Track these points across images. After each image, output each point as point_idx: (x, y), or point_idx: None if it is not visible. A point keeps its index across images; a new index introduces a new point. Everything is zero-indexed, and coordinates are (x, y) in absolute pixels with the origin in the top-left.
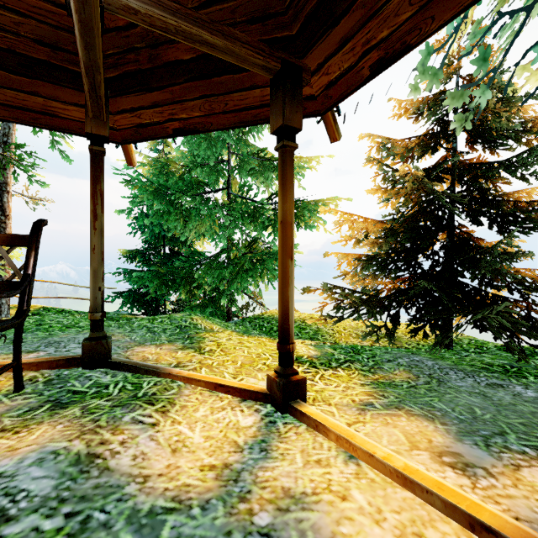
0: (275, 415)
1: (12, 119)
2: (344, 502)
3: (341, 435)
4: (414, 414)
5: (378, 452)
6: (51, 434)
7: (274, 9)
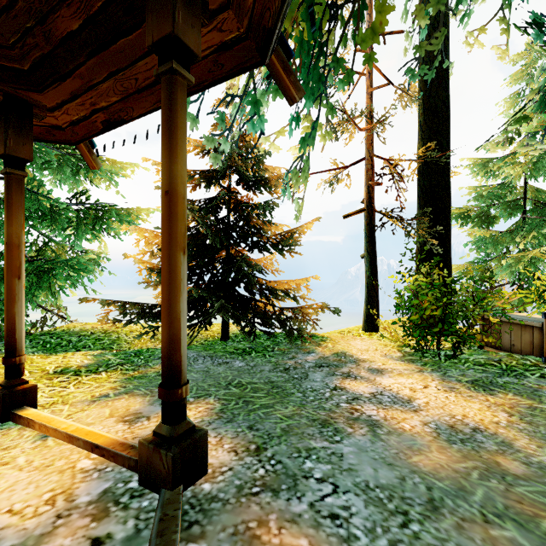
0: None
1: None
2: (3, 466)
3: (42, 422)
4: (136, 395)
5: (63, 426)
6: None
7: None
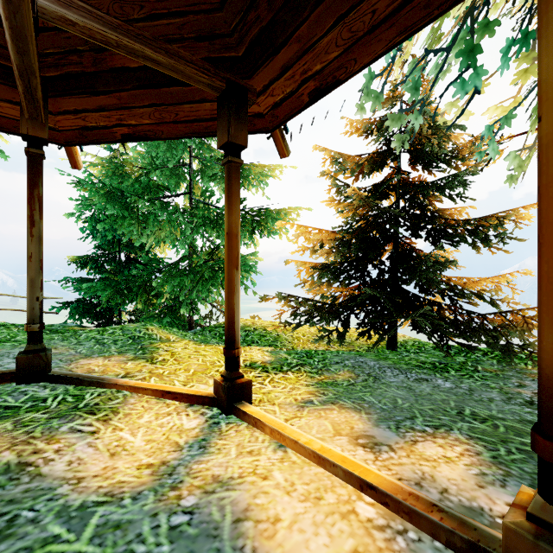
0: (220, 417)
1: None
2: (264, 481)
3: (274, 427)
4: (345, 407)
5: (302, 439)
6: None
7: (220, 31)
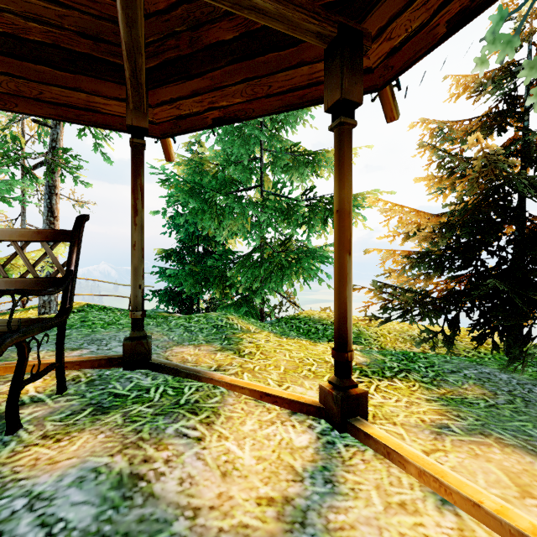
0: (332, 434)
1: (57, 117)
2: None
3: (426, 470)
4: (507, 444)
5: (486, 502)
6: (92, 445)
7: None
